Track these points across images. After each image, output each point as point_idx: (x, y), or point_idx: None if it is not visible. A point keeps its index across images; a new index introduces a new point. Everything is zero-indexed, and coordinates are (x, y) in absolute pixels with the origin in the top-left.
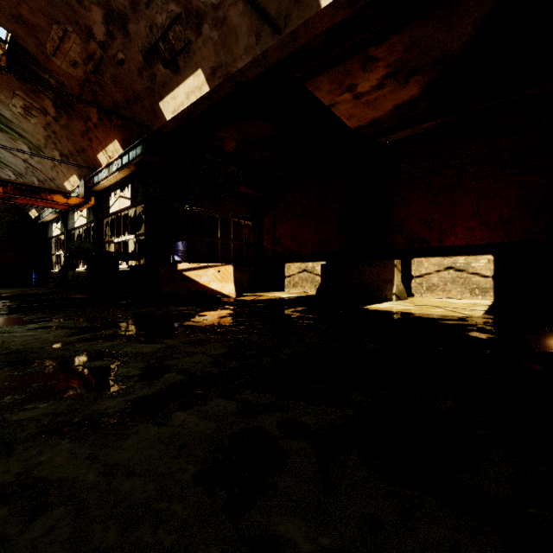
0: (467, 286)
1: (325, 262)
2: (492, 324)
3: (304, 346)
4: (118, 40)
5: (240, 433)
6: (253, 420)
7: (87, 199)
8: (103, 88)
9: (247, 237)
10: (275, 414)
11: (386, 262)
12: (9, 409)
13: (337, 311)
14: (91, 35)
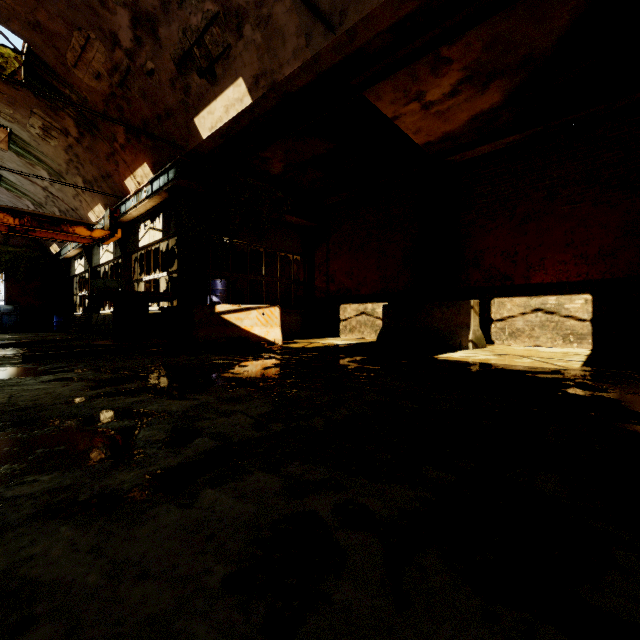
0: (560, 331)
1: (387, 303)
2: (594, 378)
3: (364, 405)
4: (147, 46)
5: (285, 520)
6: (302, 502)
7: (113, 231)
8: (130, 103)
9: (296, 274)
10: (329, 494)
11: (461, 303)
12: (5, 483)
13: (402, 361)
14: (116, 42)
